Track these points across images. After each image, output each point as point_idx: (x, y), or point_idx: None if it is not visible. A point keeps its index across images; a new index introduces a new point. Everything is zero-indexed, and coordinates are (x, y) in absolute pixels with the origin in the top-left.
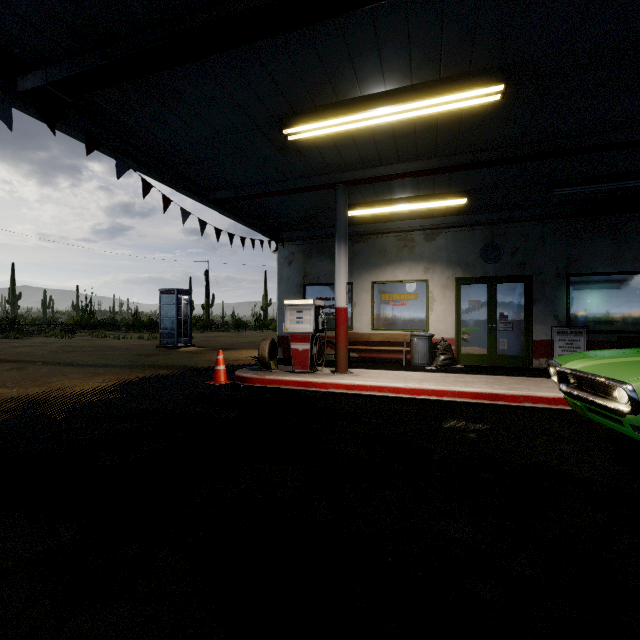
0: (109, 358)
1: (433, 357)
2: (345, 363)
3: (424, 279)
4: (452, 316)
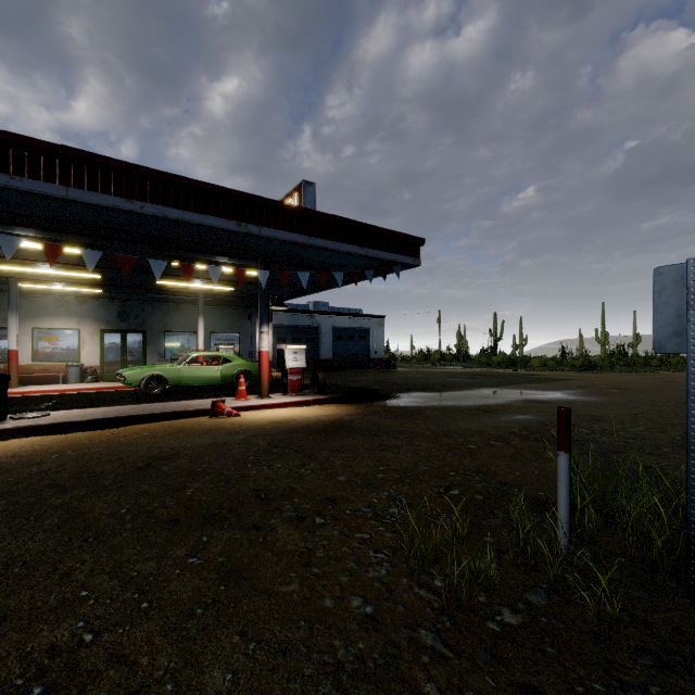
0: None
1: (84, 378)
2: (17, 382)
3: (78, 328)
4: (98, 352)
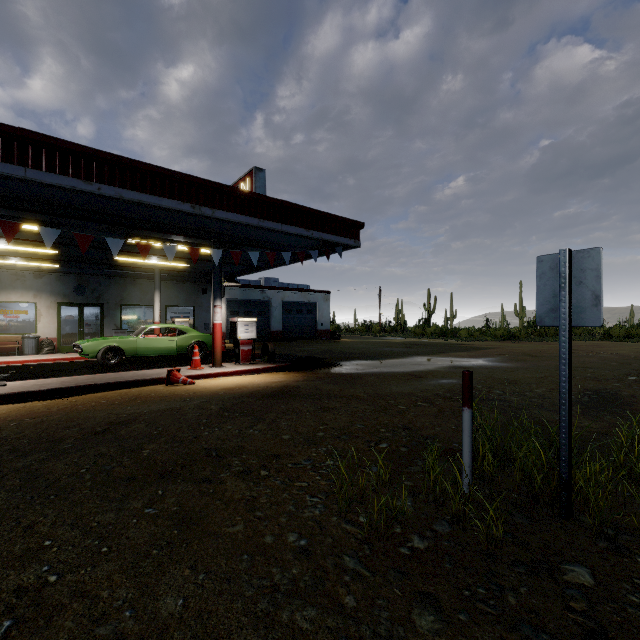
0: None
1: (40, 349)
2: None
3: (34, 302)
4: (55, 325)
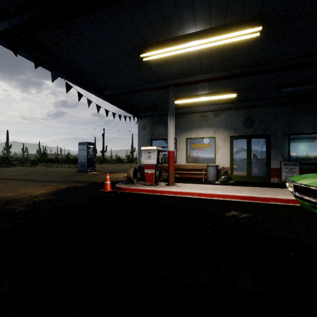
0: (52, 177)
1: (218, 177)
2: (173, 180)
3: (213, 136)
4: (228, 156)
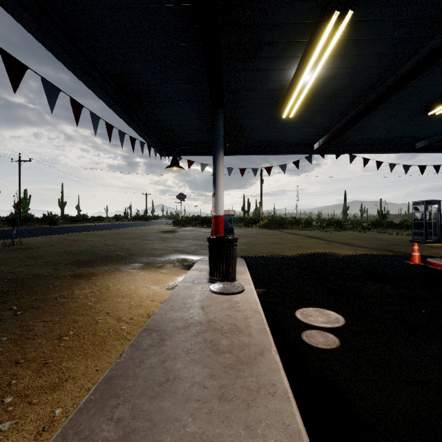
0: (370, 244)
1: None
2: None
3: None
4: None
